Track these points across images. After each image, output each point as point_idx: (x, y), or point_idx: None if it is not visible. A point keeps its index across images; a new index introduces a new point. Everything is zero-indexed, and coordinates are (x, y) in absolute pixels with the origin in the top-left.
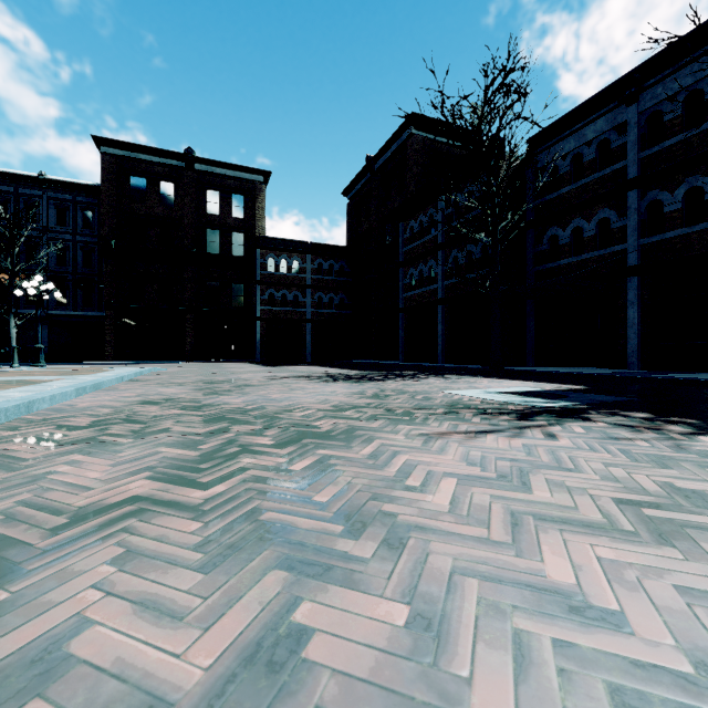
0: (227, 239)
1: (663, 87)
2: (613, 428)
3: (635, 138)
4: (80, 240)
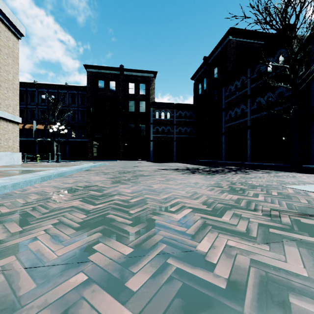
0: (137, 104)
1: None
2: None
3: None
4: (80, 109)
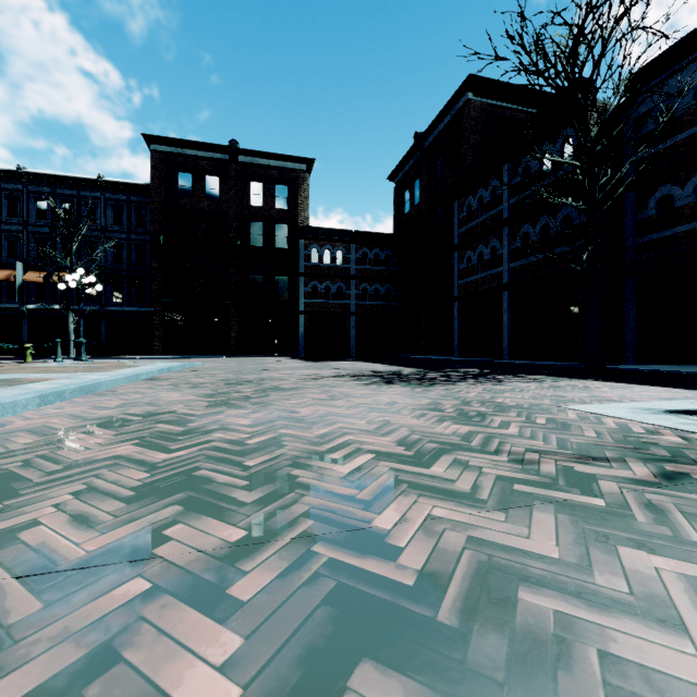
0: (270, 231)
1: None
2: None
3: None
4: (134, 238)
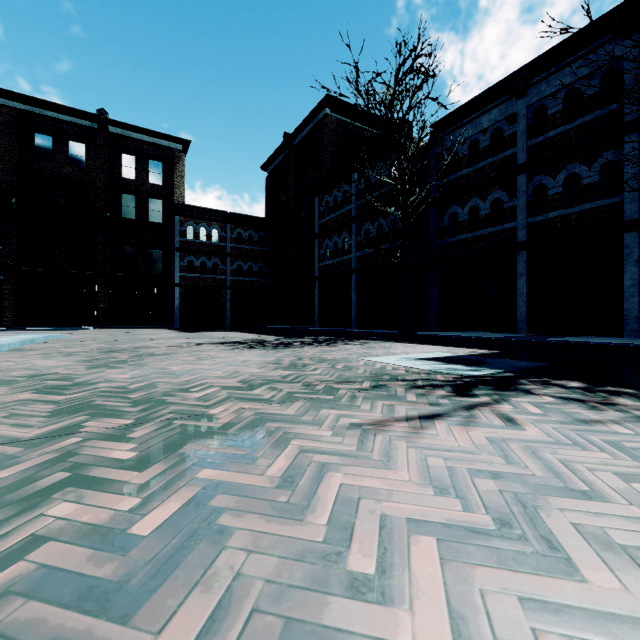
0: (144, 205)
1: (547, 85)
2: (565, 404)
3: (524, 128)
4: None
